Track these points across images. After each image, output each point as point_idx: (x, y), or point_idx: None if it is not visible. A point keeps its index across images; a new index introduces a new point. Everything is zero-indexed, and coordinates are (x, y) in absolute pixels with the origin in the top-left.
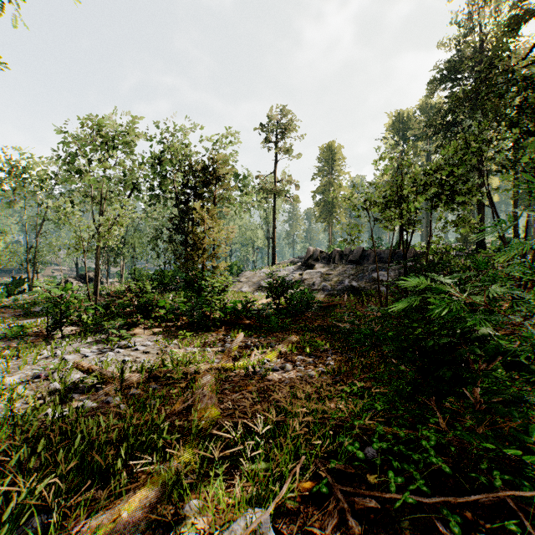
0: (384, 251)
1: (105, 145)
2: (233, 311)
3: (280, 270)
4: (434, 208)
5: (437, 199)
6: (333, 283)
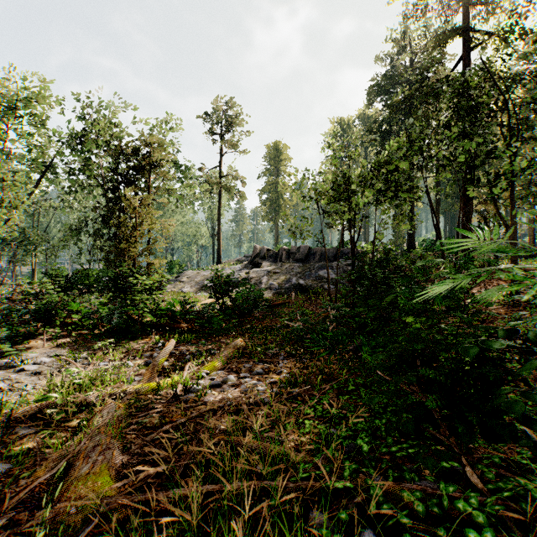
0: (329, 249)
1: (5, 112)
2: (168, 313)
3: (225, 269)
4: (380, 203)
5: (384, 194)
6: (280, 282)
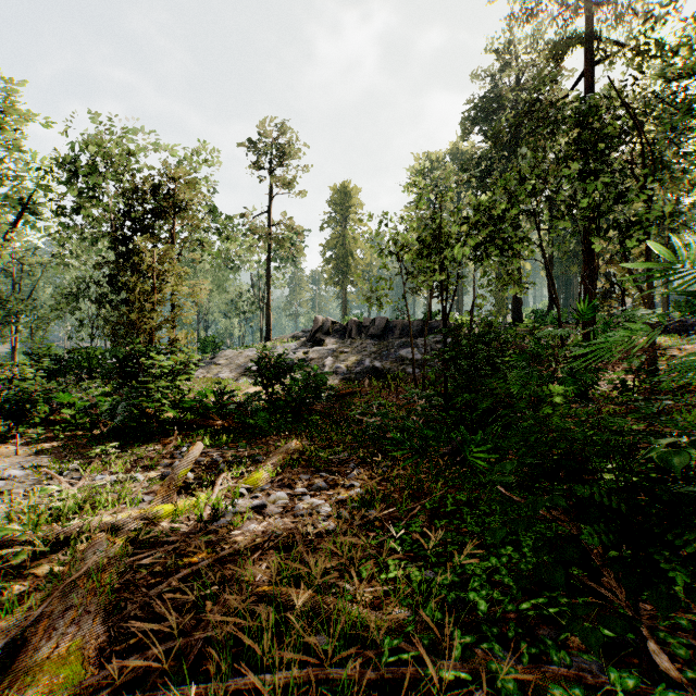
0: (413, 322)
1: None
2: (197, 406)
3: (277, 347)
4: (481, 260)
5: (486, 247)
6: (349, 364)
